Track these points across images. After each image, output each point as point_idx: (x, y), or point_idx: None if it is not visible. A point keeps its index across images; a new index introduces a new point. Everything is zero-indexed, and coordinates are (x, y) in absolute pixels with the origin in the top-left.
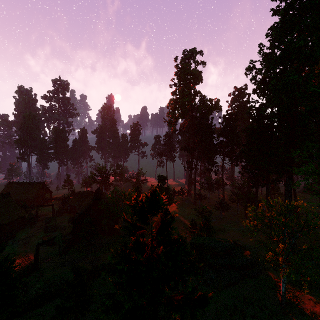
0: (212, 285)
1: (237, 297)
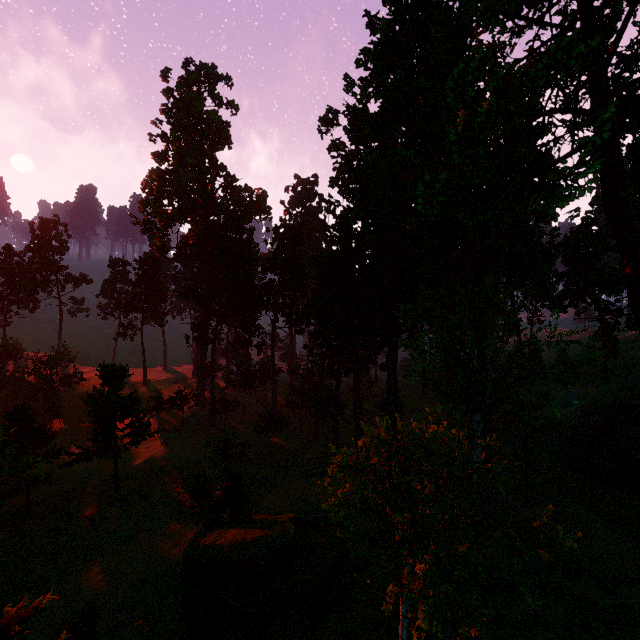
0: None
1: None
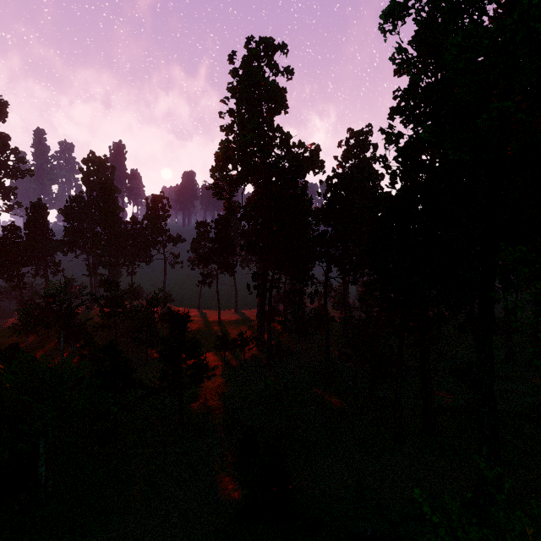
0: None
1: None
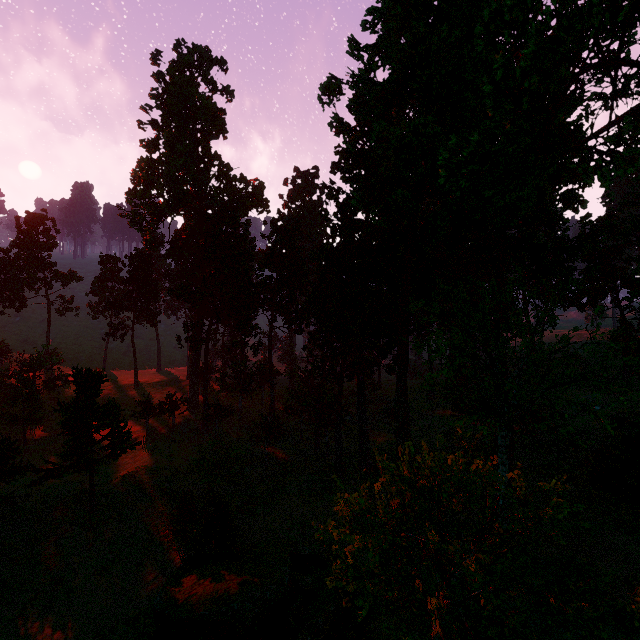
0: None
1: None
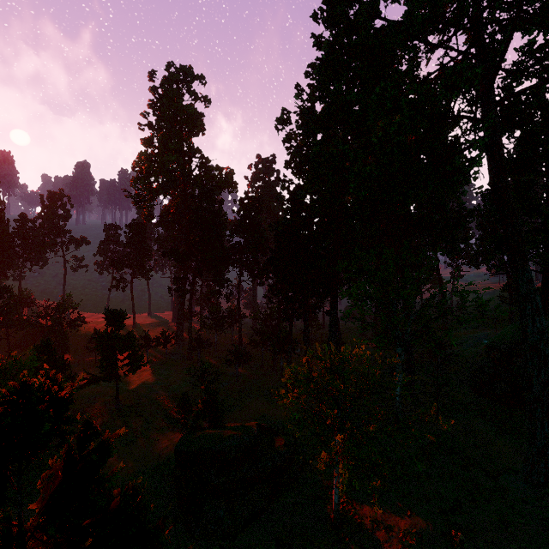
0: (219, 532)
1: (266, 542)
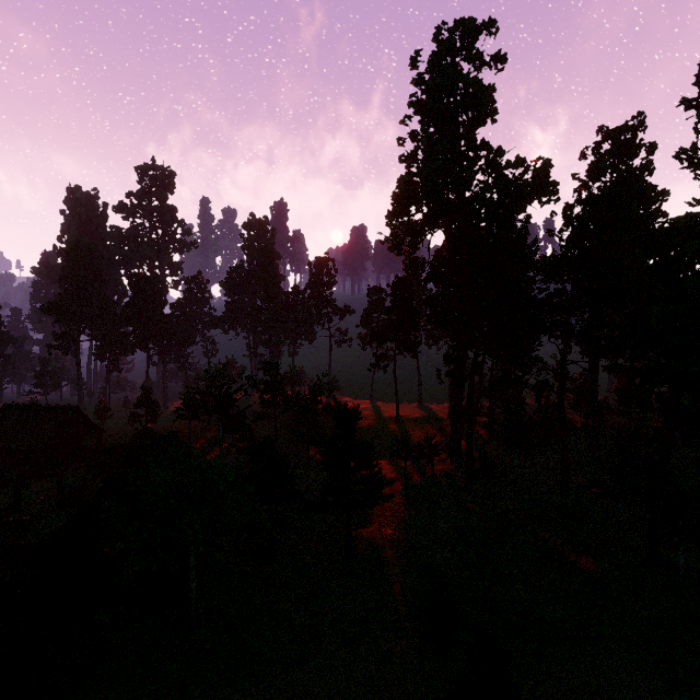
0: None
1: None
